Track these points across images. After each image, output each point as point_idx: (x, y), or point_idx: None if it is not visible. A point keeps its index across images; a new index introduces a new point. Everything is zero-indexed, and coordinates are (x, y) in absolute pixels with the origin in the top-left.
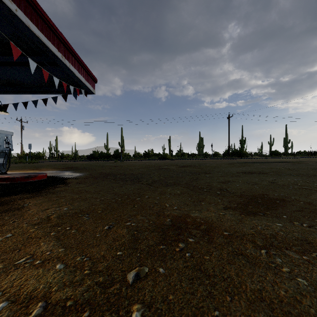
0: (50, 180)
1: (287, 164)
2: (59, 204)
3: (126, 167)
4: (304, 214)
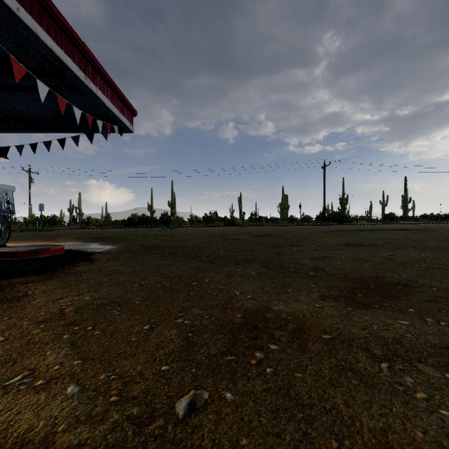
0: (69, 255)
1: (408, 232)
2: (79, 292)
3: (177, 237)
4: (440, 306)
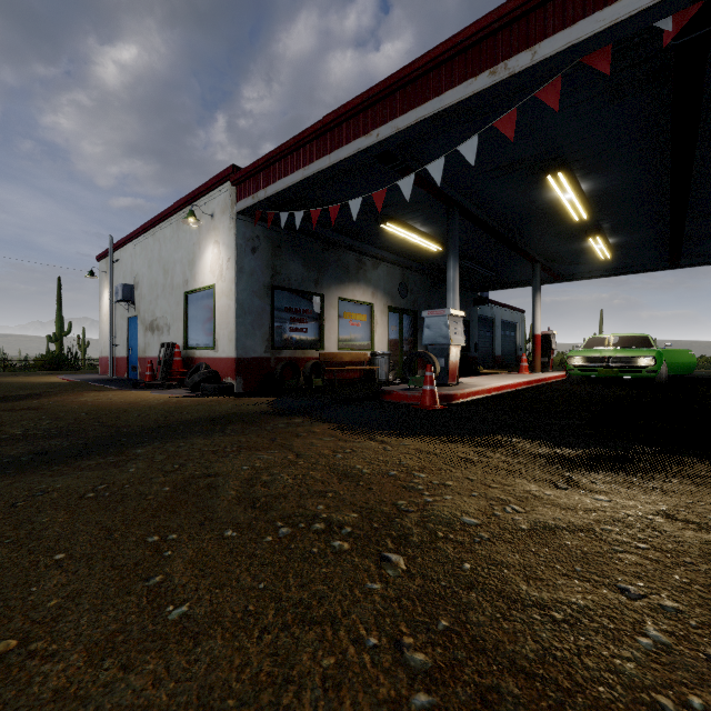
0: None
1: None
2: None
3: None
4: None
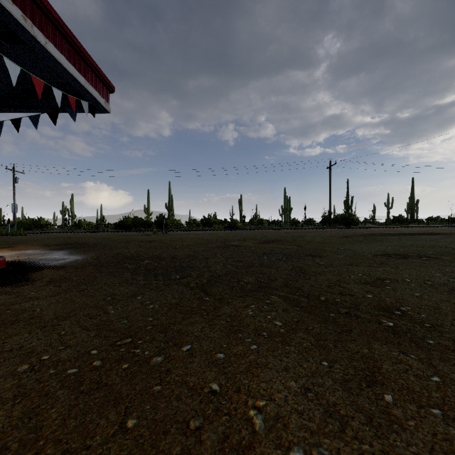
0: (5, 271)
1: (445, 237)
2: None
3: (167, 243)
4: None
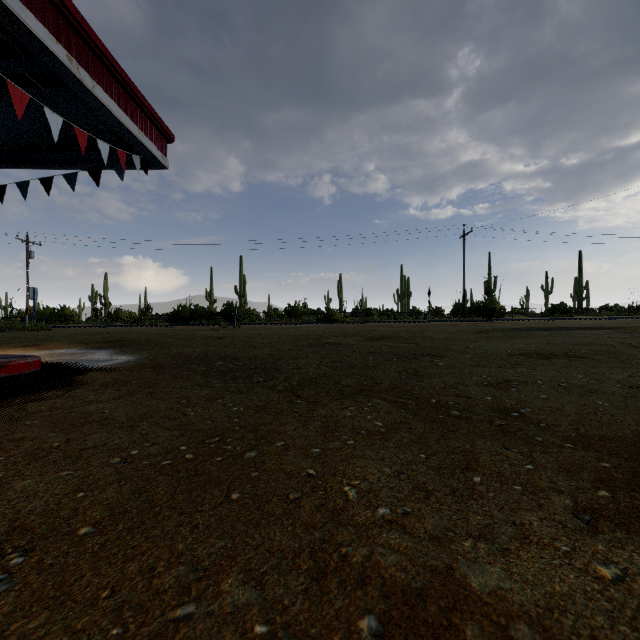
0: (44, 374)
1: (611, 332)
2: None
3: (242, 340)
4: None
